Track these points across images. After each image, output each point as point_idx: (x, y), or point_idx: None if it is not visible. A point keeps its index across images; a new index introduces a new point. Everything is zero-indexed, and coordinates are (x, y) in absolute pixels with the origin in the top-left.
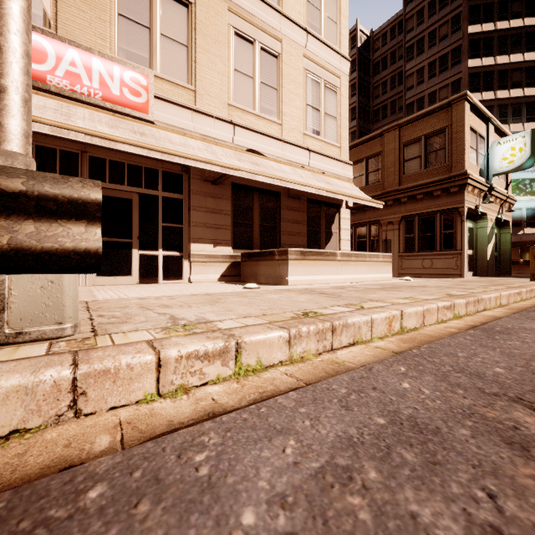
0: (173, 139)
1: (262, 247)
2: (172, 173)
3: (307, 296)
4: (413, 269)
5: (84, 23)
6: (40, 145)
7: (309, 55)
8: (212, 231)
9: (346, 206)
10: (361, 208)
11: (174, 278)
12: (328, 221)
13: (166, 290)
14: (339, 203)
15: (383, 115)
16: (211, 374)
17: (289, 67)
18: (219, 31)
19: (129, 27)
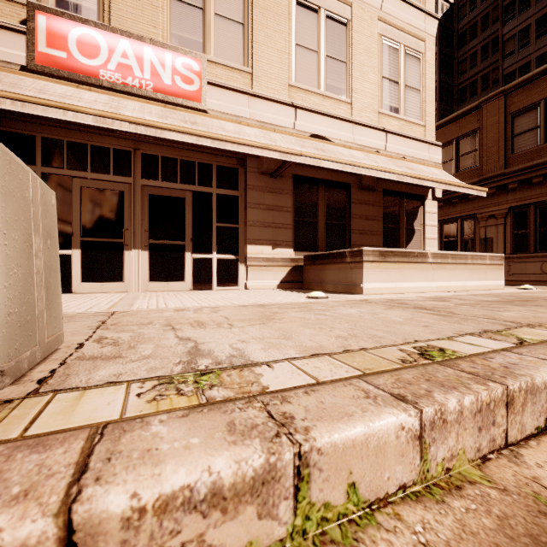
0: (227, 127)
1: (328, 249)
2: (227, 167)
3: (400, 312)
4: (526, 275)
5: (136, 12)
6: (95, 145)
7: (385, 18)
8: (271, 231)
9: (433, 197)
10: (454, 198)
11: (229, 284)
12: (410, 217)
13: (215, 298)
14: (424, 194)
15: (471, 93)
16: (228, 546)
17: (361, 34)
18: (278, 2)
19: (182, 10)
